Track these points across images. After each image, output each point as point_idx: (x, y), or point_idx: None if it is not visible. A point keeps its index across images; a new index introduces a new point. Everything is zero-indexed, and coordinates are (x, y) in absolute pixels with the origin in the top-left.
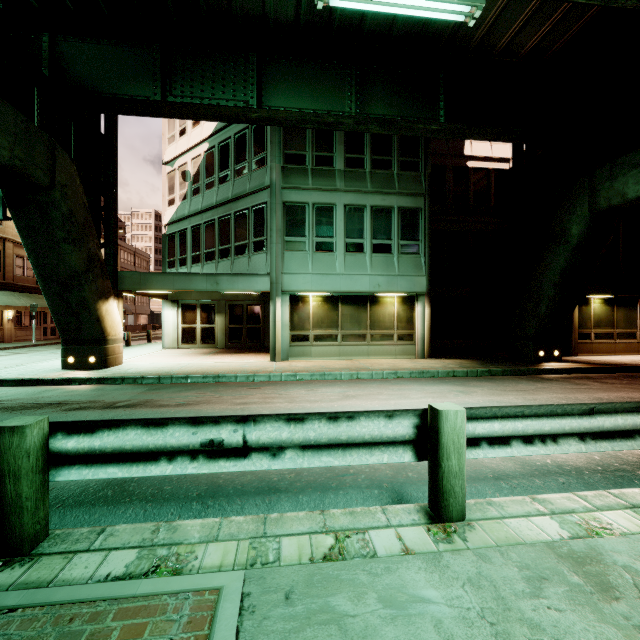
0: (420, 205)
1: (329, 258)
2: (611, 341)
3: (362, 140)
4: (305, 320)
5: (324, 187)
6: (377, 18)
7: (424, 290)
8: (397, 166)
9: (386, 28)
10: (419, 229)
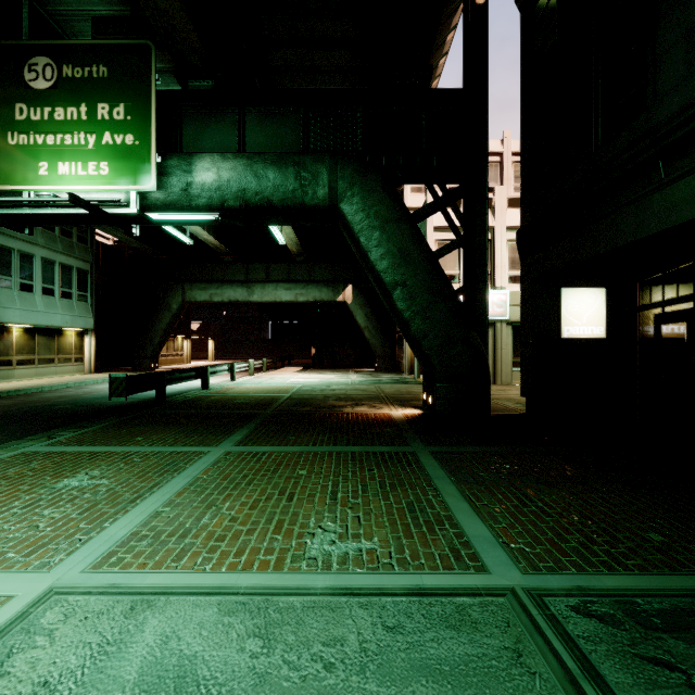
0: (89, 269)
1: (31, 297)
2: (166, 359)
3: None
4: (10, 348)
5: (30, 240)
6: None
7: (93, 327)
8: (76, 238)
9: None
10: (88, 285)
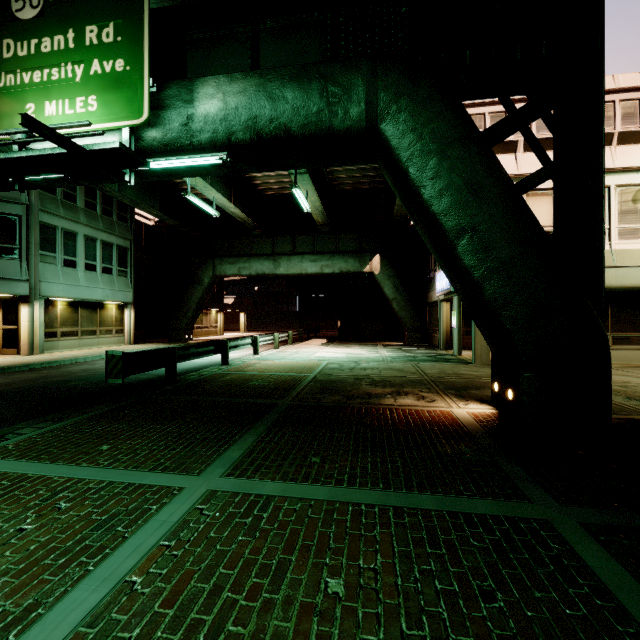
0: (128, 246)
1: (74, 273)
2: (201, 330)
3: (96, 191)
4: (54, 320)
5: (73, 218)
6: None
7: (132, 301)
8: (116, 216)
9: None
10: (128, 261)
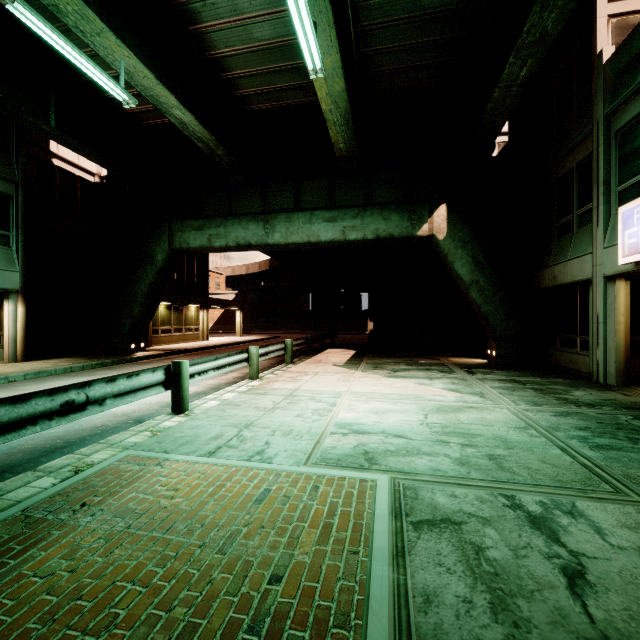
0: (11, 192)
1: None
2: (170, 335)
3: None
4: None
5: None
6: None
7: (18, 287)
8: None
9: None
10: (10, 219)
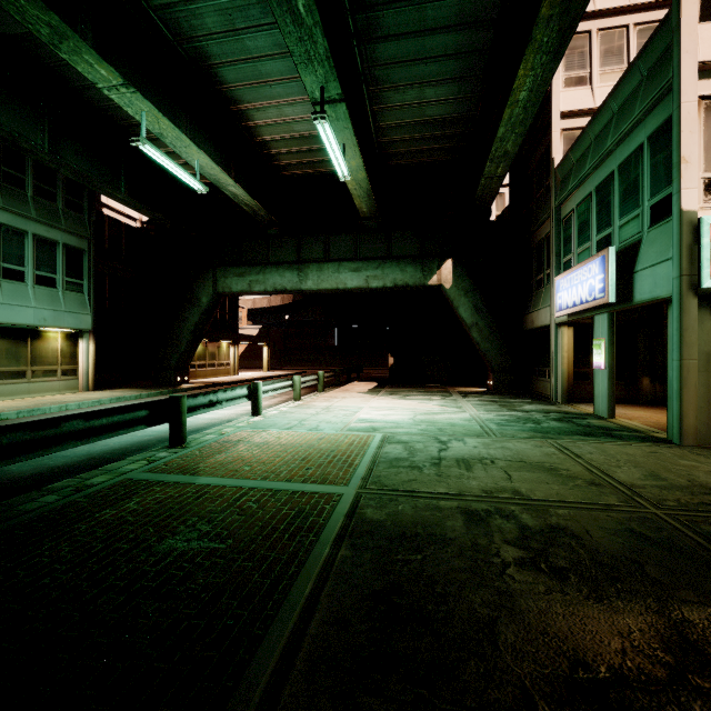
0: (85, 247)
1: None
2: (205, 369)
3: (23, 159)
4: None
5: None
6: (94, 95)
7: (90, 328)
8: (62, 202)
9: (96, 104)
10: (84, 269)
